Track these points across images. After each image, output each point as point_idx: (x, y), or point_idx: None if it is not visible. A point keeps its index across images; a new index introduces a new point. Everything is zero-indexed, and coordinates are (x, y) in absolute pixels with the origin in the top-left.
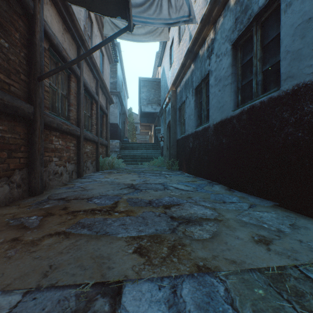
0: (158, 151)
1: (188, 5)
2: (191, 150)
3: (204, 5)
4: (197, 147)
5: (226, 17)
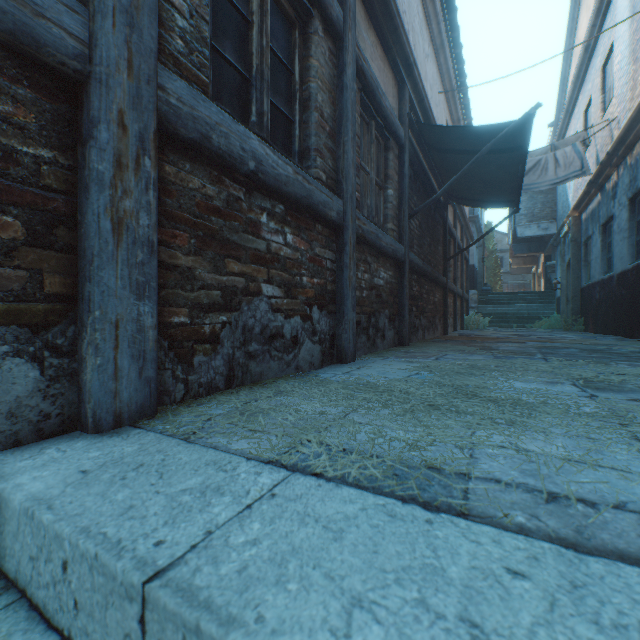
0: (551, 306)
1: (580, 158)
2: (597, 302)
3: (609, 136)
4: (603, 299)
5: (624, 171)
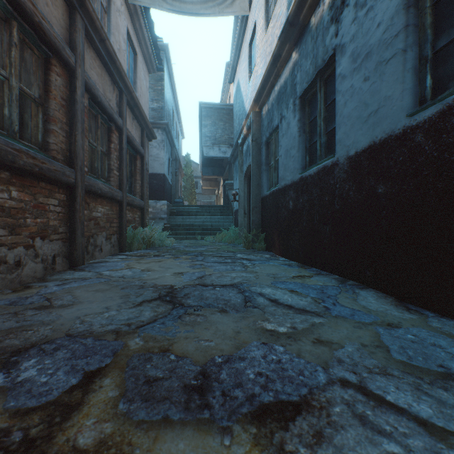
0: (229, 219)
1: None
2: (291, 214)
3: None
4: (306, 209)
5: None
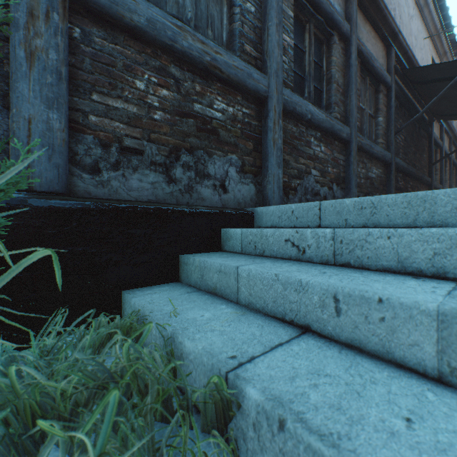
0: None
1: None
2: None
3: None
4: None
5: None
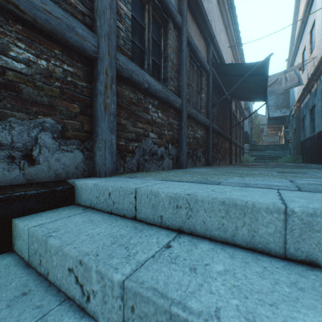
0: (286, 152)
1: (297, 77)
2: (307, 148)
3: (313, 65)
4: (310, 146)
5: (319, 83)
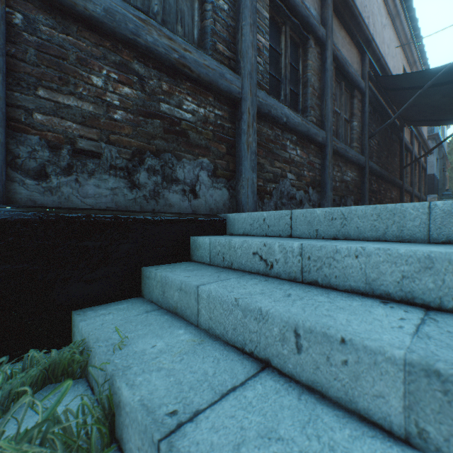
0: None
1: None
2: None
3: None
4: None
5: None
